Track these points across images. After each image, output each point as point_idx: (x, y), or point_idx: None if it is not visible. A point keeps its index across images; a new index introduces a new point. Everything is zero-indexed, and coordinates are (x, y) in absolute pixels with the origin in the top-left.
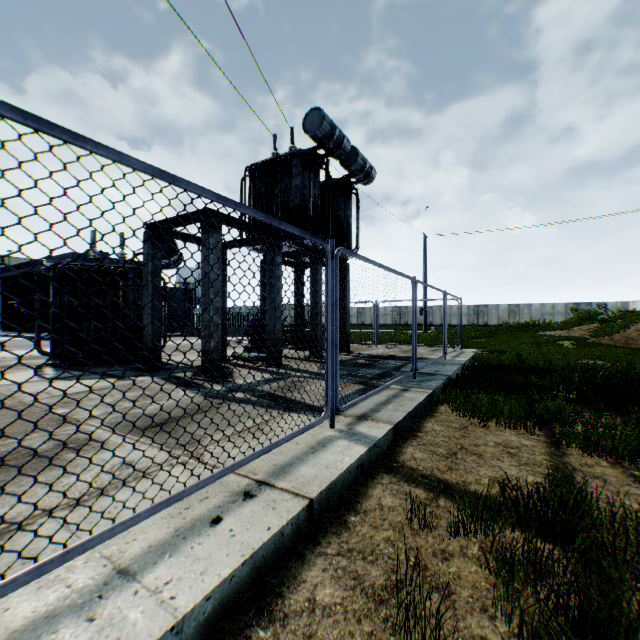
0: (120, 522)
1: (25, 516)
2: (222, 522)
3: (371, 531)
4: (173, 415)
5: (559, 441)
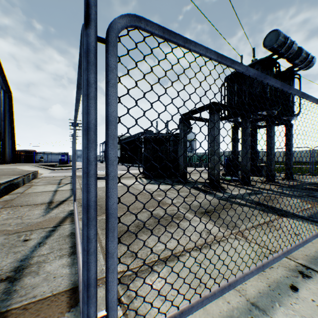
0: (245, 273)
1: (178, 249)
2: (299, 291)
3: None
4: (210, 208)
5: None
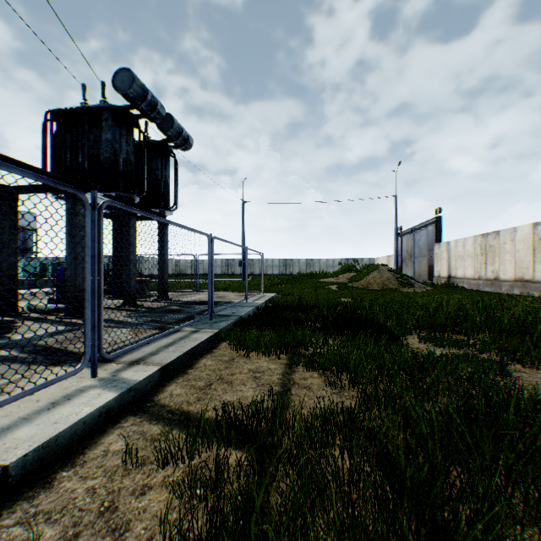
0: None
1: None
2: None
3: (78, 484)
4: None
5: (294, 362)
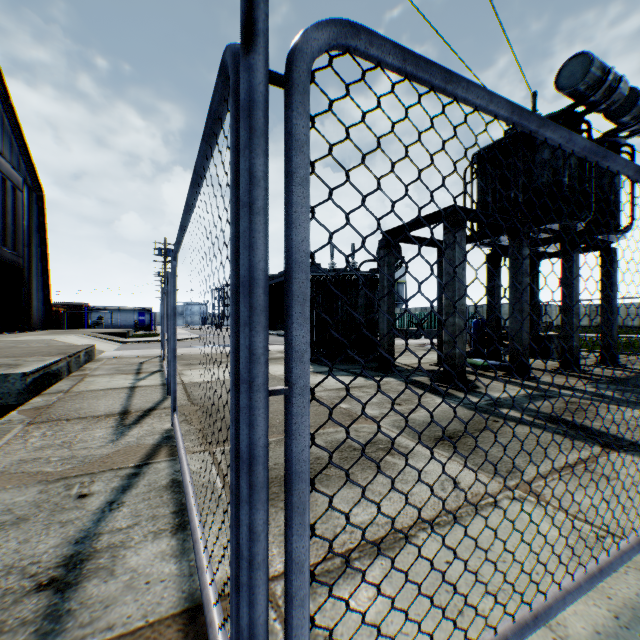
0: (565, 590)
1: (401, 523)
2: None
3: None
4: (452, 428)
5: None
